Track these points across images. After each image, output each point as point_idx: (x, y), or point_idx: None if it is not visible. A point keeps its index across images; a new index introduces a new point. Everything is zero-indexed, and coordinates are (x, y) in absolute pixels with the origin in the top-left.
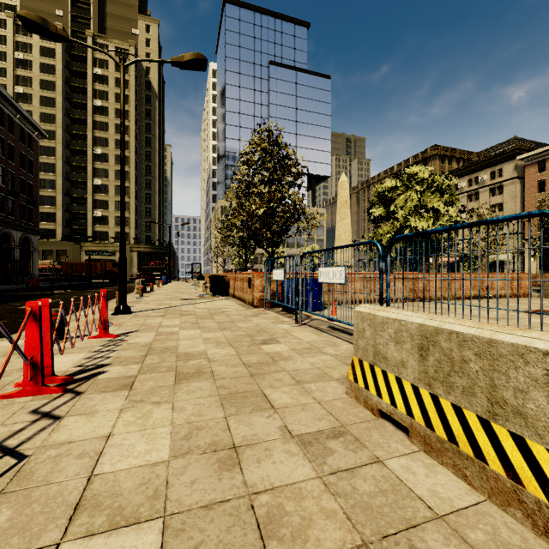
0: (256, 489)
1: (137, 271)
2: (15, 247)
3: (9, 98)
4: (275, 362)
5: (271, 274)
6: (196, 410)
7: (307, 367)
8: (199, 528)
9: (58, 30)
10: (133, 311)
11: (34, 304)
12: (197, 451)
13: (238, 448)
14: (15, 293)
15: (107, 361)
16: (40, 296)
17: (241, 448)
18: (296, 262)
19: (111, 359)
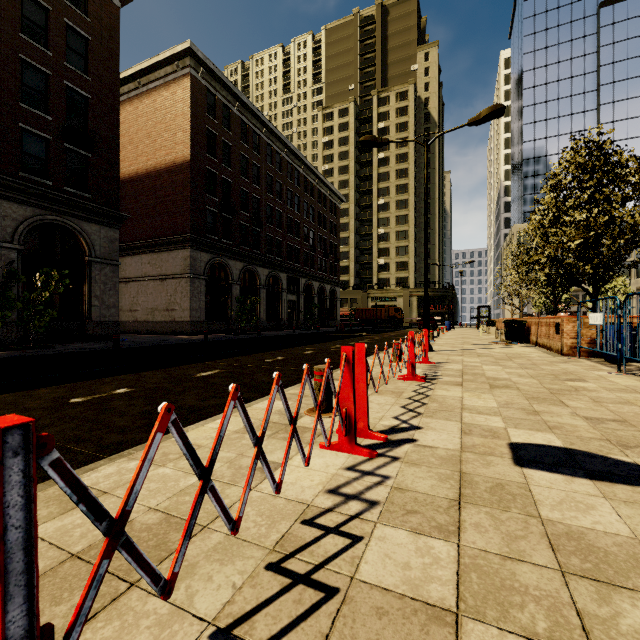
0: (548, 421)
1: (416, 316)
2: (326, 298)
3: (324, 180)
4: (577, 391)
5: (588, 318)
6: (508, 398)
7: (611, 397)
8: (518, 421)
9: (382, 139)
10: (434, 350)
11: (412, 333)
12: (513, 408)
13: (539, 412)
14: (335, 334)
15: (438, 374)
16: (353, 336)
17: (540, 412)
18: (618, 304)
19: (439, 374)
